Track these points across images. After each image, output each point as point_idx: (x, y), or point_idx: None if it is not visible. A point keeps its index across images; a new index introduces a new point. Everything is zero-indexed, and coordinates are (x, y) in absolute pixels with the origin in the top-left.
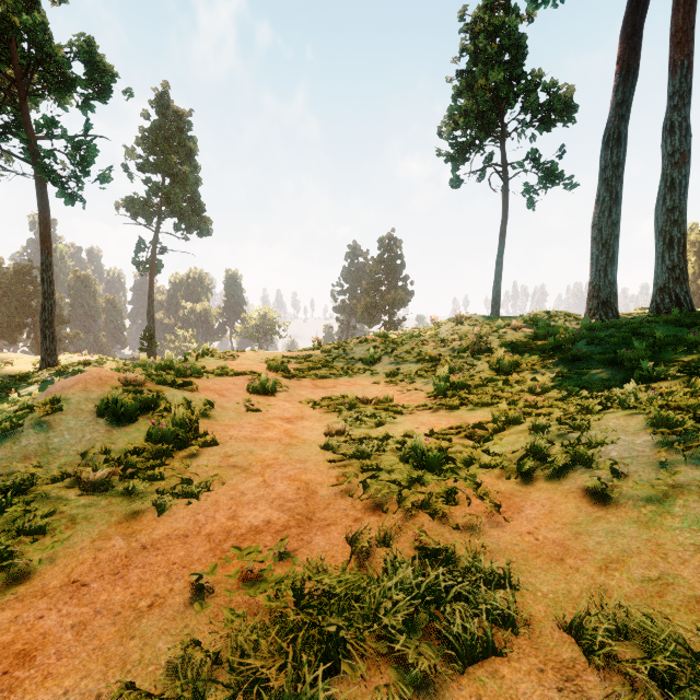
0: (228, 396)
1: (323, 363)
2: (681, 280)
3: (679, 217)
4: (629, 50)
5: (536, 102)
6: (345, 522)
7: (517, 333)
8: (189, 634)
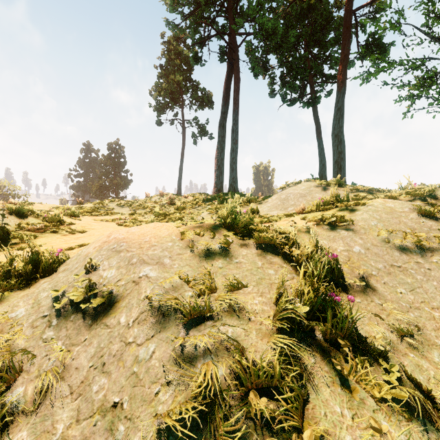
0: None
1: (92, 210)
2: (236, 182)
3: (235, 161)
4: (226, 94)
5: (197, 95)
6: None
7: (186, 199)
8: None
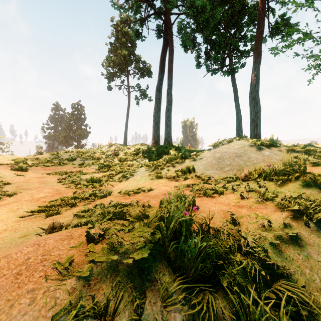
0: (1, 171)
1: (47, 161)
2: (170, 136)
3: (169, 119)
4: (162, 64)
5: (139, 66)
6: (71, 192)
7: (129, 150)
8: (37, 206)
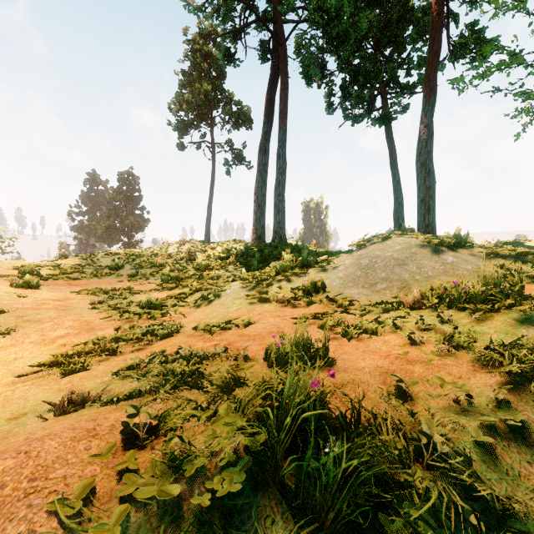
0: None
1: (74, 269)
2: (282, 228)
3: (282, 198)
4: (269, 106)
5: (231, 110)
6: (112, 327)
7: (213, 251)
8: (49, 354)
